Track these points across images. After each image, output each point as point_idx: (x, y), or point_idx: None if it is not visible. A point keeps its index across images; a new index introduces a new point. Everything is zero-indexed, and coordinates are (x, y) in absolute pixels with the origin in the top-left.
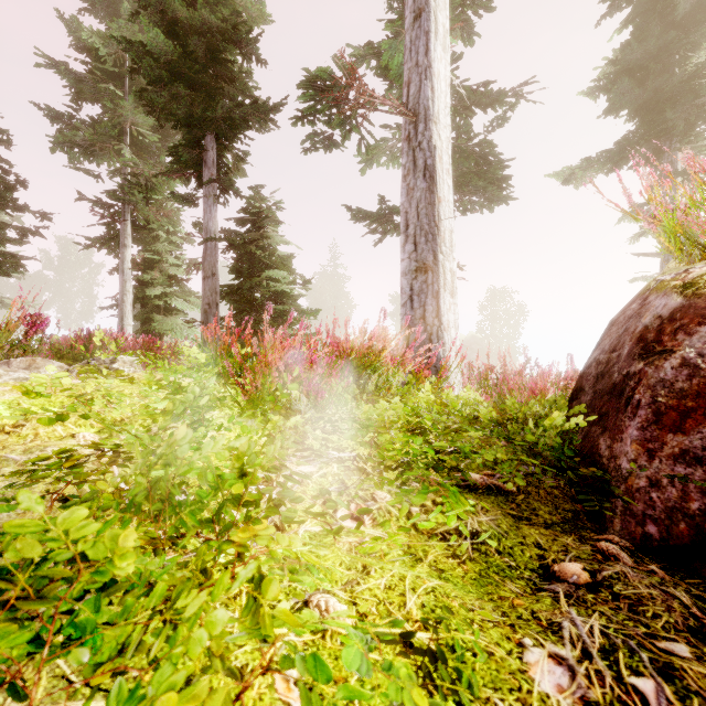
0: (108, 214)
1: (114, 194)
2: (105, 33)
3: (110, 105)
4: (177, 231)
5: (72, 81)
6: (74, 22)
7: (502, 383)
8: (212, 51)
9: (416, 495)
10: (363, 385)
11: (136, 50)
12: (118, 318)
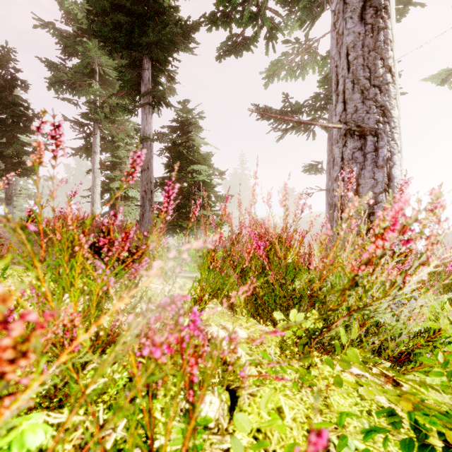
0: (83, 130)
1: (86, 115)
2: (80, 2)
3: (81, 49)
4: (132, 142)
5: (59, 37)
6: None
7: None
8: None
9: None
10: None
11: None
12: (91, 203)
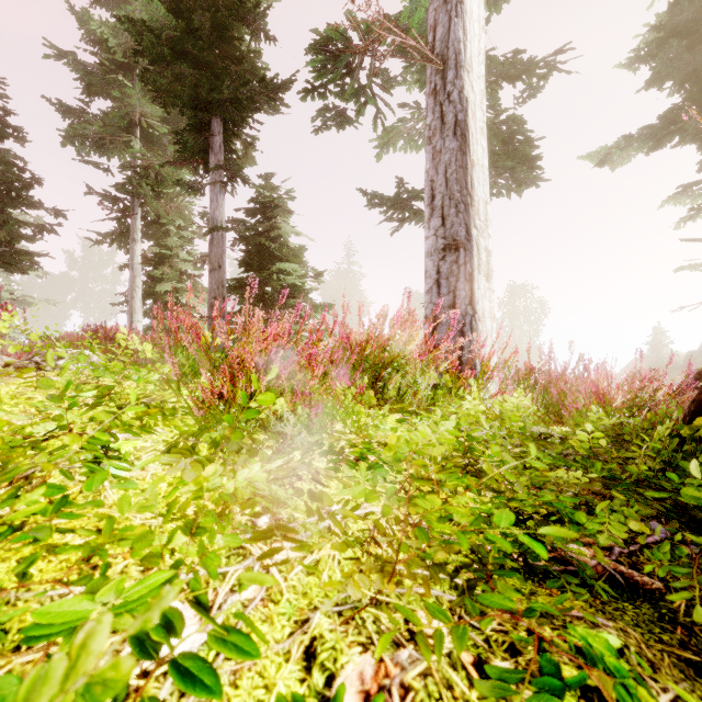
0: (117, 208)
1: (122, 187)
2: (114, 23)
3: (118, 94)
4: (188, 225)
5: (81, 72)
6: (85, 15)
7: (551, 384)
8: (218, 28)
9: (532, 697)
10: (381, 388)
11: (139, 30)
12: (128, 314)
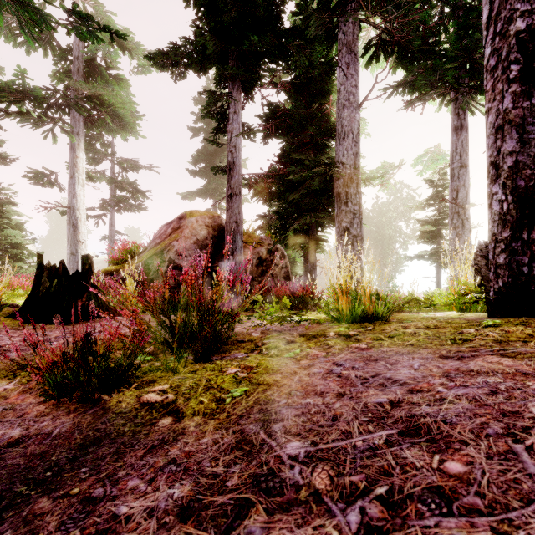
0: None
1: None
2: None
3: None
4: None
5: None
6: None
7: None
8: None
9: None
10: None
11: None
12: None
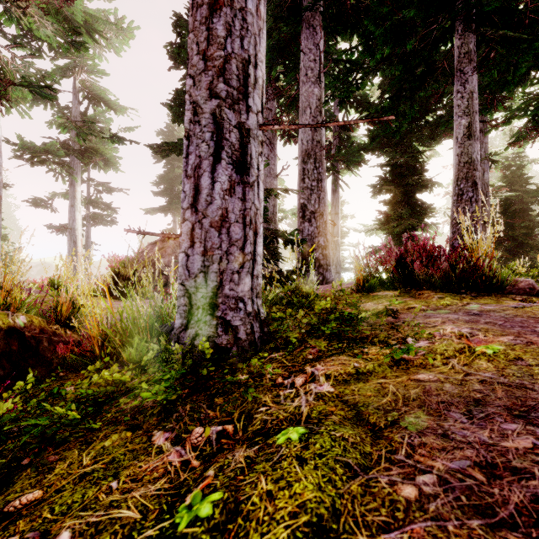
0: None
1: None
2: None
3: None
4: None
5: None
6: None
7: None
8: None
9: None
10: None
11: None
12: None
